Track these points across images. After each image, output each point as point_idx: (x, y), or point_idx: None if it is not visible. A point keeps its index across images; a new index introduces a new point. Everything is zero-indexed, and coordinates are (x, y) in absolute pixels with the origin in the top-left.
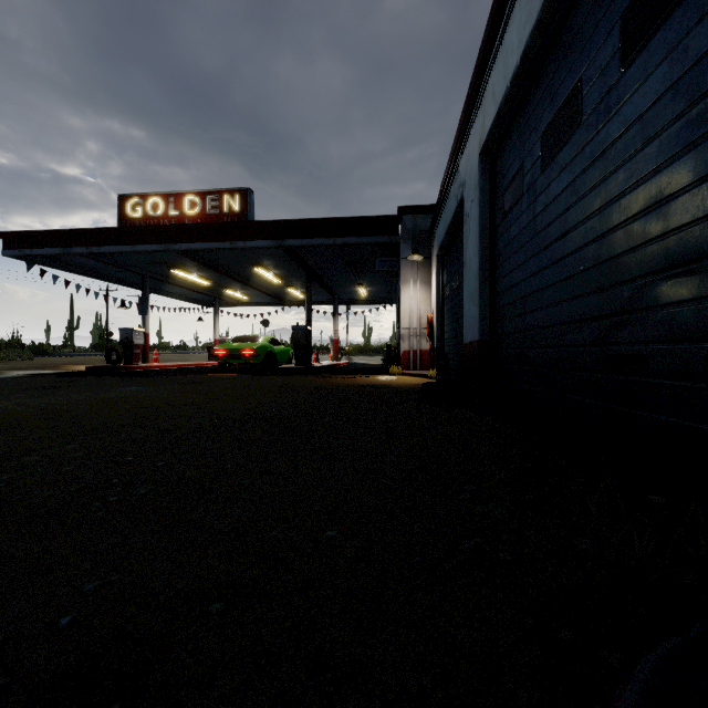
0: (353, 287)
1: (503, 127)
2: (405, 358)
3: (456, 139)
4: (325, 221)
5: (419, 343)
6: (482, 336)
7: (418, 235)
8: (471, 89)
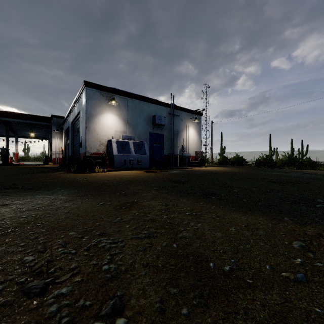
0: (27, 132)
1: (74, 122)
2: (54, 160)
3: (67, 114)
4: (22, 114)
5: (59, 156)
6: (71, 155)
7: (58, 124)
8: (69, 111)
